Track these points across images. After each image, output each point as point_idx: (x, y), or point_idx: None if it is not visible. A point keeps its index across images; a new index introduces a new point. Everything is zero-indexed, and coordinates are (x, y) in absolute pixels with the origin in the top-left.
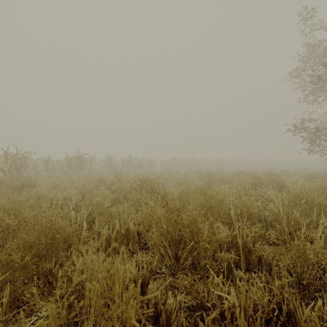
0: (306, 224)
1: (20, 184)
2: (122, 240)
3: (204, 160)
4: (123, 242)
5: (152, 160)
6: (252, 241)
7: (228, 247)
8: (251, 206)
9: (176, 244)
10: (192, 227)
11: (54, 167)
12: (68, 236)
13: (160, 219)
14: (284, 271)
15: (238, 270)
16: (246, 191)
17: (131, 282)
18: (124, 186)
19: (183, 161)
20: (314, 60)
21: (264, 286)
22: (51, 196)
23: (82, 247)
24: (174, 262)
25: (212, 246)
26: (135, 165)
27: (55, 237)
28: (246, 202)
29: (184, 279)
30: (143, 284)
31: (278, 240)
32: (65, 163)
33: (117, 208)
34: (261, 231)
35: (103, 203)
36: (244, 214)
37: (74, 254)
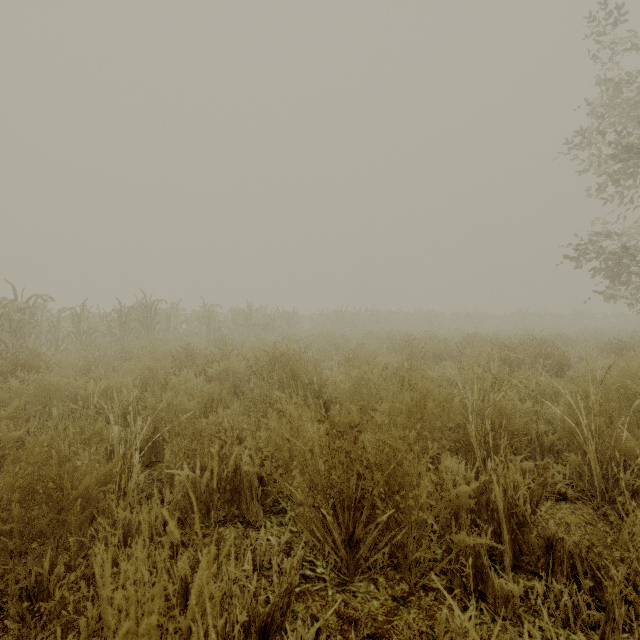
0: (639, 454)
1: (8, 363)
2: (224, 493)
3: (396, 314)
4: (226, 498)
5: (294, 314)
6: (528, 500)
7: (467, 509)
8: (509, 411)
9: (349, 509)
10: (390, 469)
11: (94, 327)
12: (86, 497)
13: (312, 449)
14: (627, 589)
15: (495, 569)
16: (496, 379)
17: (237, 628)
18: (235, 366)
19: (355, 315)
20: (620, 112)
21: (566, 616)
22: (74, 391)
23: (128, 515)
24: (347, 554)
25: (436, 513)
26: (259, 324)
27: (53, 500)
28: (497, 402)
29: (369, 596)
30: (269, 624)
31: (573, 489)
32: (115, 320)
33: (216, 416)
34: (547, 475)
35: (185, 406)
36: (503, 433)
37: (101, 539)
